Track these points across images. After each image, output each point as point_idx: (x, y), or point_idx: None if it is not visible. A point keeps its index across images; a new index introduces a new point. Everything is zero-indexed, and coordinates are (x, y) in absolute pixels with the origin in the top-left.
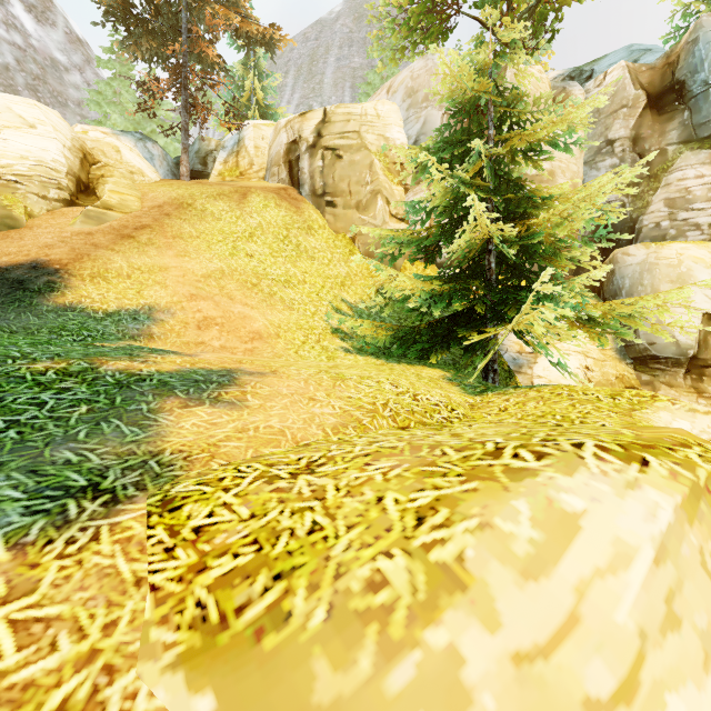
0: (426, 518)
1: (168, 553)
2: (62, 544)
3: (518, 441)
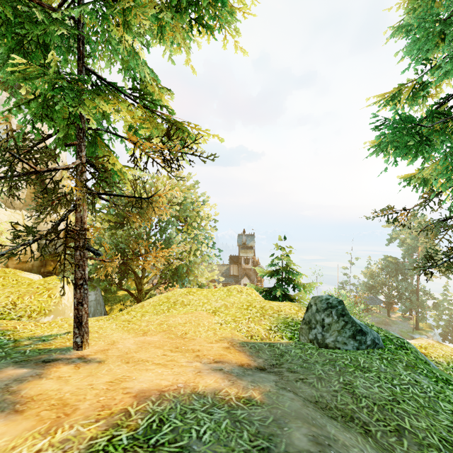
0: (51, 296)
1: (19, 318)
2: (2, 325)
3: (44, 285)
